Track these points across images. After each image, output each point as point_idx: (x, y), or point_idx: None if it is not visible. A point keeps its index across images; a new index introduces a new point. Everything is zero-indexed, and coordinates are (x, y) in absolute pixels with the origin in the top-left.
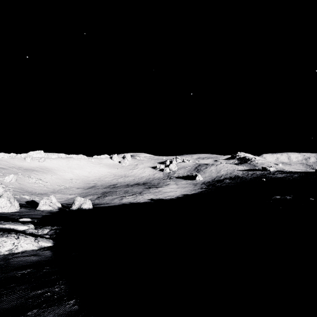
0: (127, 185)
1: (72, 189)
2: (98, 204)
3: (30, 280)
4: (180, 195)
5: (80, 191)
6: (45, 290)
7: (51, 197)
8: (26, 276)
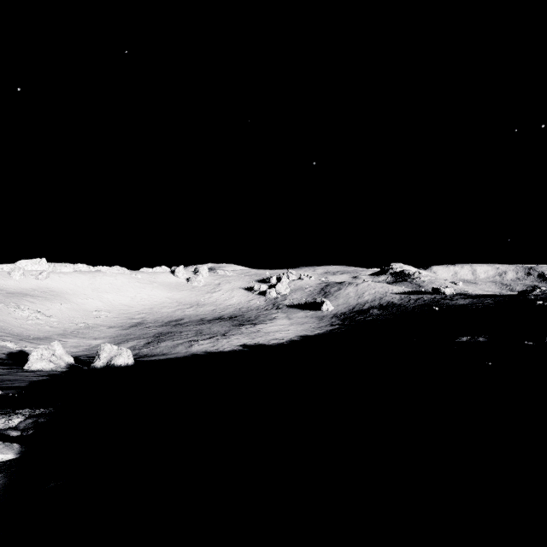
0: (200, 321)
1: (100, 329)
2: (147, 356)
3: None
4: (295, 337)
5: (115, 332)
6: None
7: (54, 345)
8: None
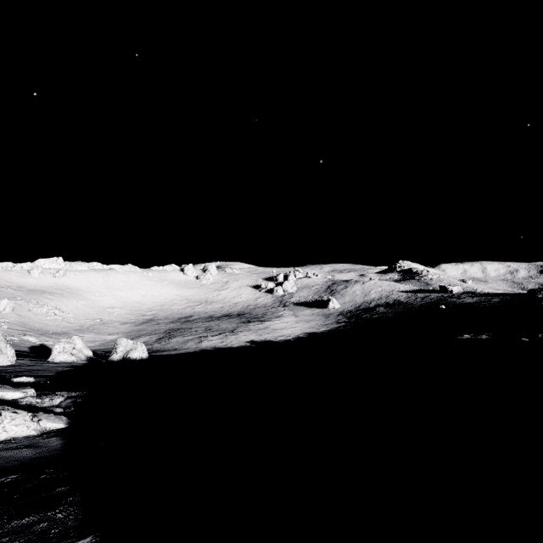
0: (209, 318)
1: (114, 325)
2: (159, 351)
3: (12, 497)
4: (301, 334)
5: (128, 328)
6: (37, 518)
7: (75, 339)
8: (4, 489)
